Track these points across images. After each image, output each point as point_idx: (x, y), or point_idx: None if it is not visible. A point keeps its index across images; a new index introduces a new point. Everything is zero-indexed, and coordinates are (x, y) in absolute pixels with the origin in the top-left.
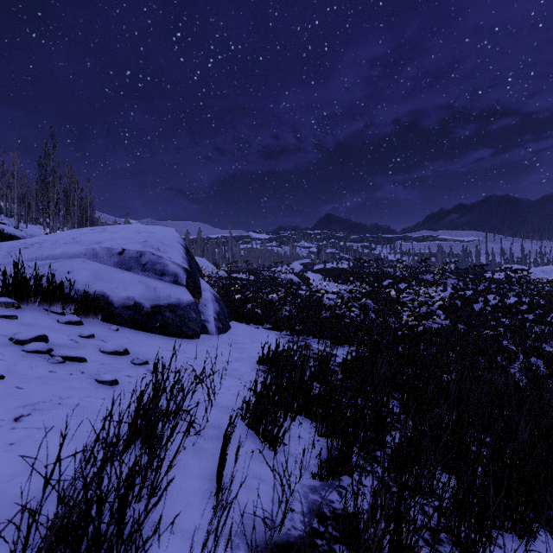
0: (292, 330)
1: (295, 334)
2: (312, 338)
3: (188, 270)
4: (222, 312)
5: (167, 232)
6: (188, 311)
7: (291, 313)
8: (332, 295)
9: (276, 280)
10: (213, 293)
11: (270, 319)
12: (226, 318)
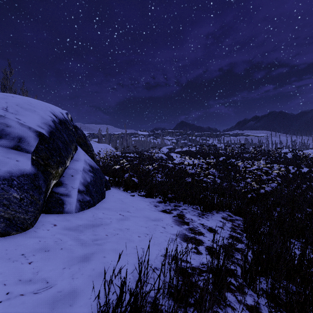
0: (164, 197)
1: (167, 201)
2: (183, 204)
3: (44, 134)
4: (95, 182)
5: (39, 102)
6: (2, 189)
7: (162, 179)
8: (188, 166)
9: (152, 157)
10: (90, 163)
11: (145, 186)
12: (103, 187)
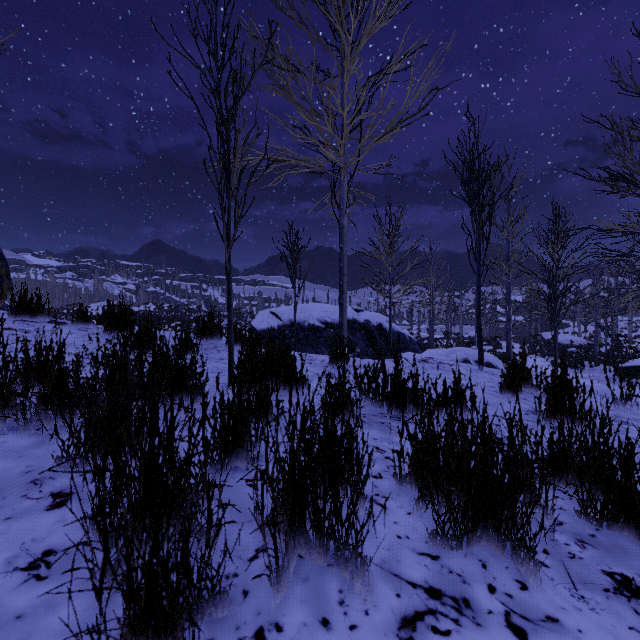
0: None
1: None
2: None
3: None
4: None
5: None
6: None
7: None
8: None
9: None
10: None
11: None
12: None
